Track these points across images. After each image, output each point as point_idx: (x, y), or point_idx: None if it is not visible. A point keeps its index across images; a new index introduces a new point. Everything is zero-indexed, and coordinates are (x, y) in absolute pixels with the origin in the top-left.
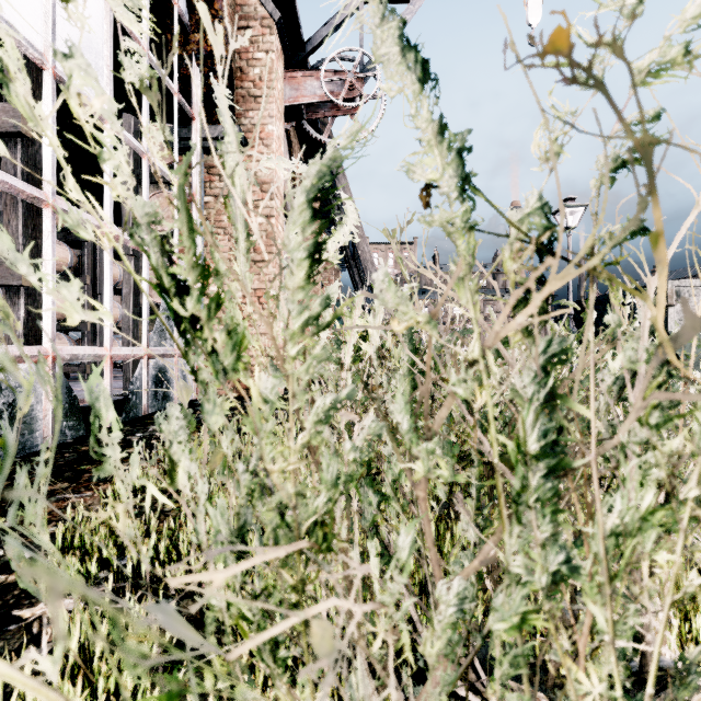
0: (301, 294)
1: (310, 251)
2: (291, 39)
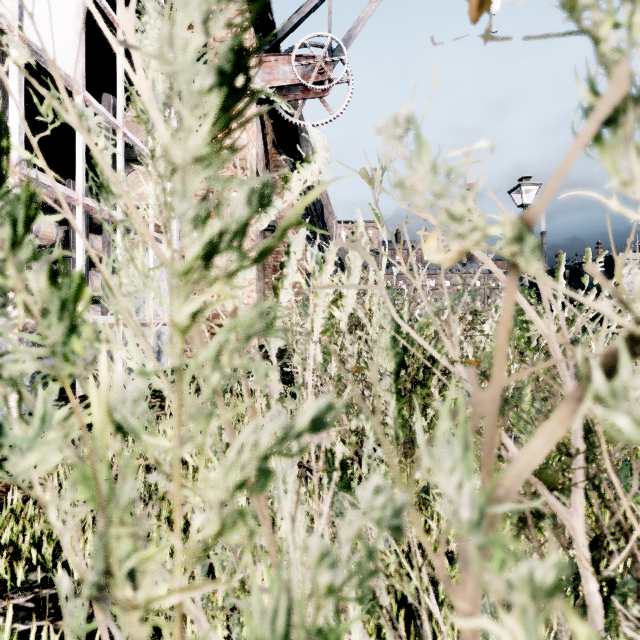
0: (203, 175)
1: (223, 69)
2: (264, 26)
